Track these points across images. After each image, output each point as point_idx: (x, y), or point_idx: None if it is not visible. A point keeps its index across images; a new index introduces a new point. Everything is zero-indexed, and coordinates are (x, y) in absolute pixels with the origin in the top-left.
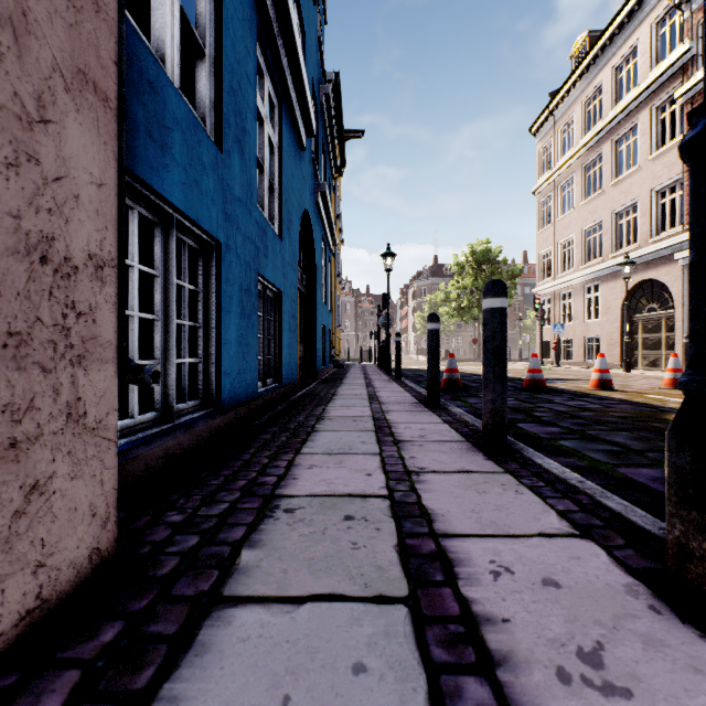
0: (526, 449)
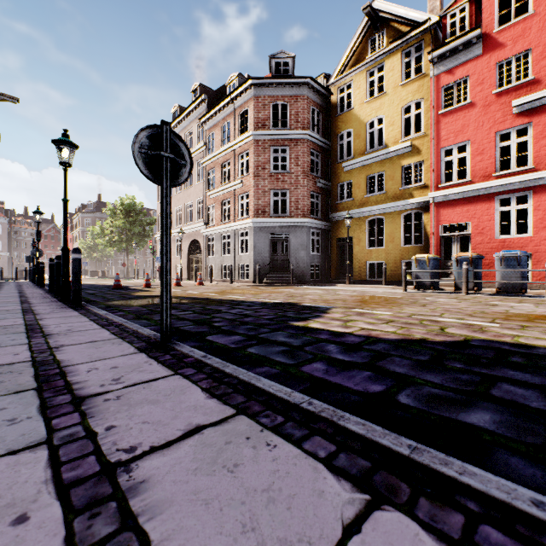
0: None
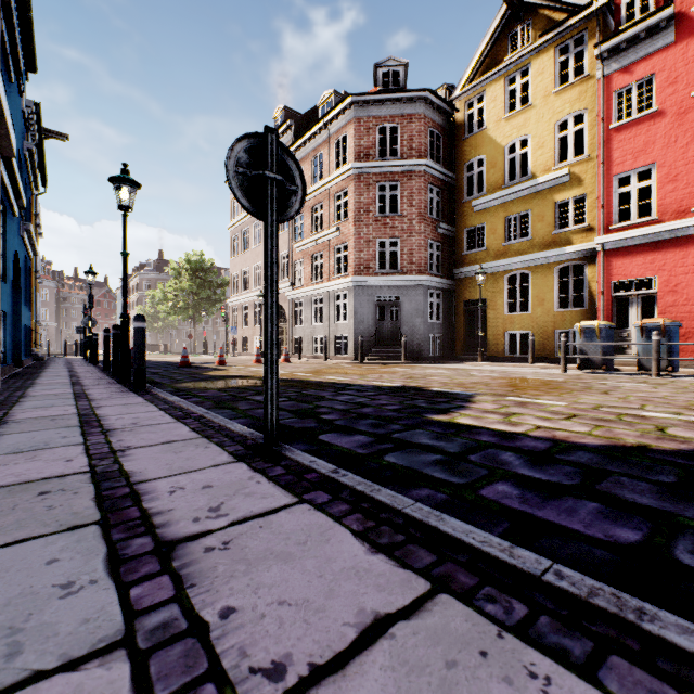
0: None
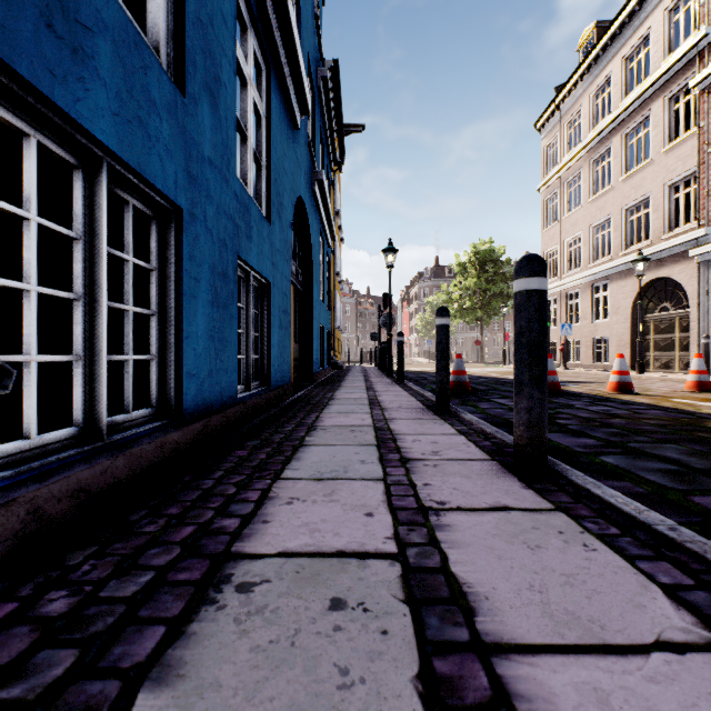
0: (573, 472)
